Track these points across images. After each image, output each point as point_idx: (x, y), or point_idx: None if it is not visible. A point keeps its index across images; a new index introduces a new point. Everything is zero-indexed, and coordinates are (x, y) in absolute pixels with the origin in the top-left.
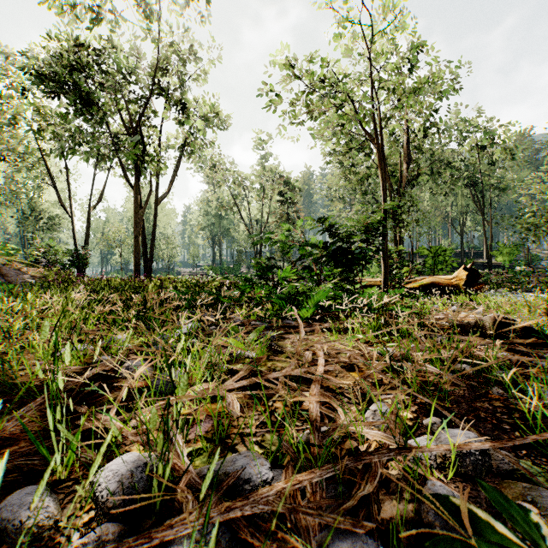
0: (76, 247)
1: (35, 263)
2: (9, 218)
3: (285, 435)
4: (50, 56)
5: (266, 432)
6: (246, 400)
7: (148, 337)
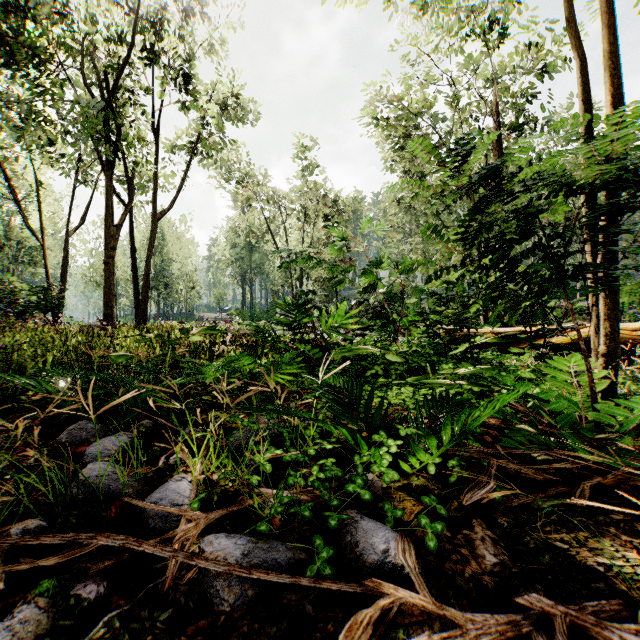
0: (49, 283)
1: None
2: None
3: None
4: None
5: None
6: None
7: None
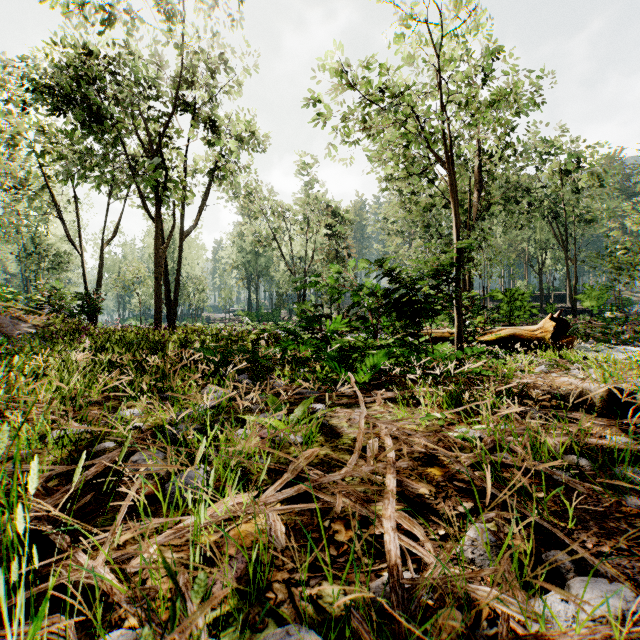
0: (87, 289)
1: (38, 309)
2: (9, 255)
3: (351, 583)
4: (55, 64)
5: (324, 579)
6: (293, 517)
7: (166, 412)
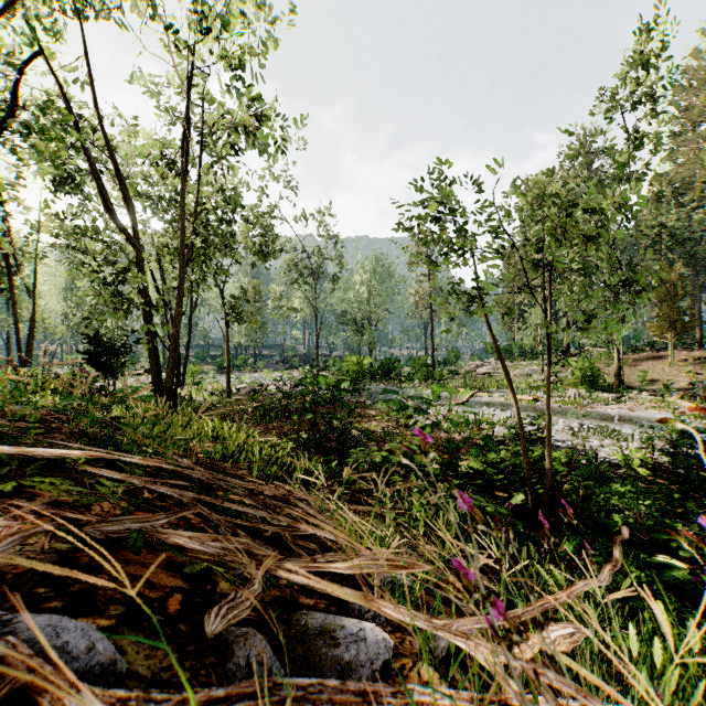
0: None
1: None
2: None
3: None
4: None
5: None
6: None
7: None
